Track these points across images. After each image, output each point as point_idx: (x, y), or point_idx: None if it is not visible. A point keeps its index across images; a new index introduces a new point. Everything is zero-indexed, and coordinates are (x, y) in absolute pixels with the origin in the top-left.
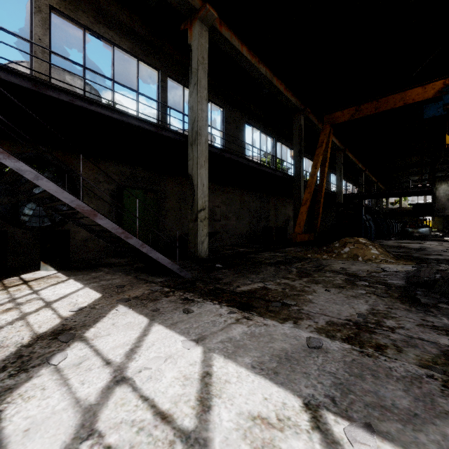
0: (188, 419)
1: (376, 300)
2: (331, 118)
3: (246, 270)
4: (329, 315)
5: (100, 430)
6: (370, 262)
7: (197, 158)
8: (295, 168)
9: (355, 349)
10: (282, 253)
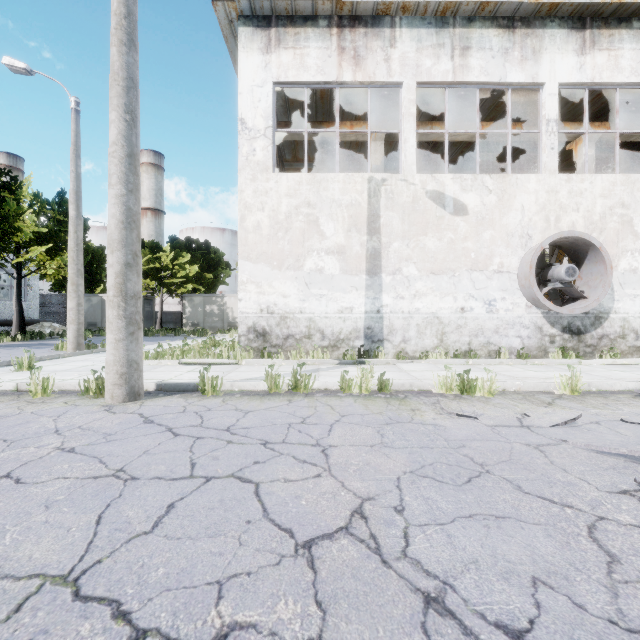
0: None
1: None
2: None
3: None
4: None
5: None
6: None
7: None
8: None
9: None
10: None
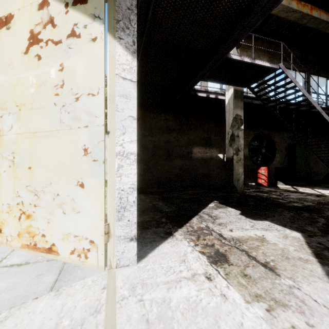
0: None
1: None
2: None
3: None
4: None
5: None
6: None
7: None
8: None
9: None
10: None
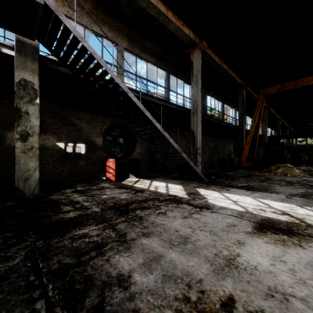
0: (266, 206)
1: (307, 189)
2: (264, 91)
3: (230, 179)
4: (288, 192)
5: (245, 206)
6: (295, 177)
7: (197, 121)
8: (240, 122)
9: (305, 199)
10: (239, 172)
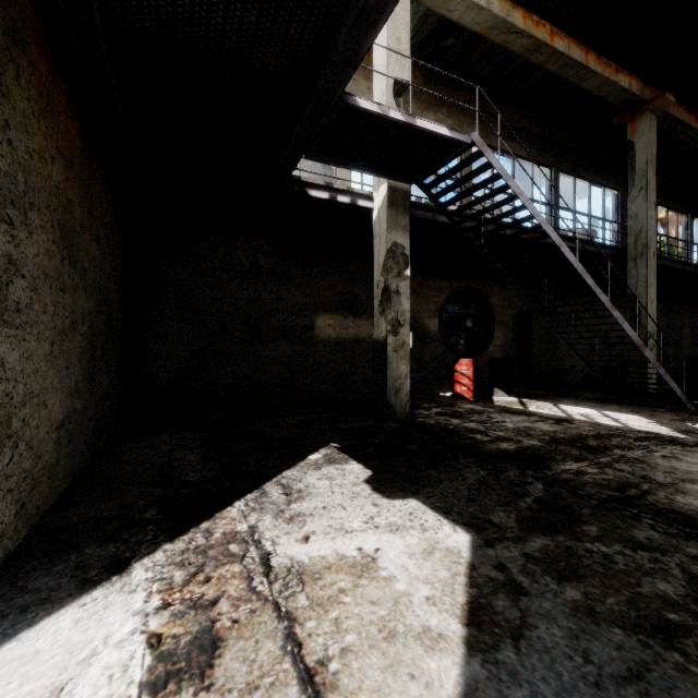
0: None
1: None
2: None
3: None
4: None
5: None
6: None
7: (646, 275)
8: None
9: None
10: None
